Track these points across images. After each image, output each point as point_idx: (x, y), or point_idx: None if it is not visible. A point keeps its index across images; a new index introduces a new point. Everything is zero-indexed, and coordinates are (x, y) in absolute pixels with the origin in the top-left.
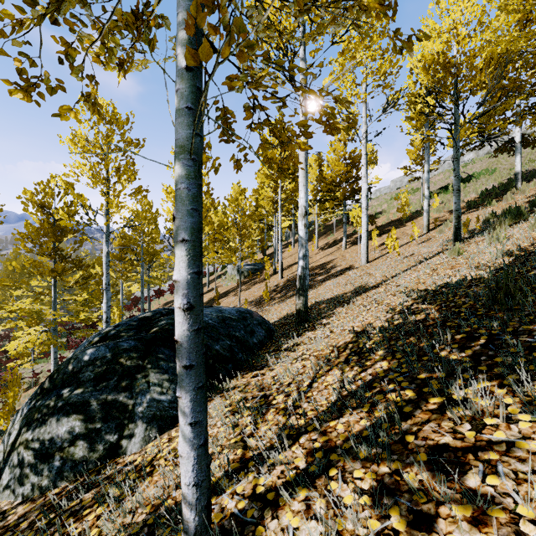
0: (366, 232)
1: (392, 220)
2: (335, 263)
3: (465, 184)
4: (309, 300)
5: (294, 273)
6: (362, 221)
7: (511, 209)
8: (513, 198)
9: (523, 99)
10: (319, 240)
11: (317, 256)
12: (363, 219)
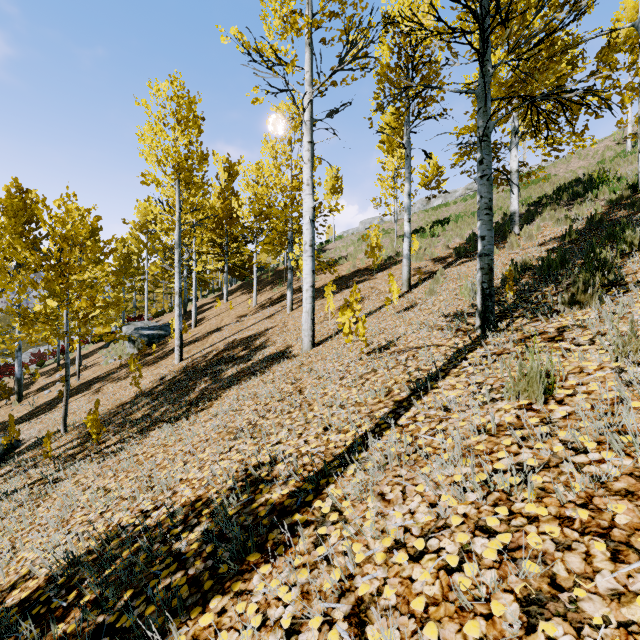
0: (311, 289)
1: (359, 268)
2: (269, 337)
3: (444, 227)
4: (125, 493)
5: (204, 351)
6: (304, 268)
7: (551, 260)
8: (519, 246)
9: (569, 63)
10: (262, 292)
11: (251, 320)
12: (305, 265)
